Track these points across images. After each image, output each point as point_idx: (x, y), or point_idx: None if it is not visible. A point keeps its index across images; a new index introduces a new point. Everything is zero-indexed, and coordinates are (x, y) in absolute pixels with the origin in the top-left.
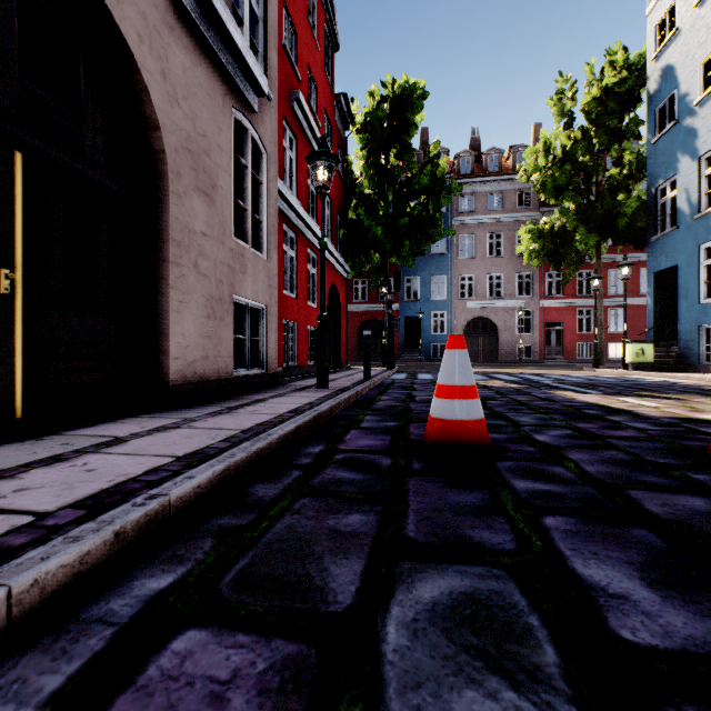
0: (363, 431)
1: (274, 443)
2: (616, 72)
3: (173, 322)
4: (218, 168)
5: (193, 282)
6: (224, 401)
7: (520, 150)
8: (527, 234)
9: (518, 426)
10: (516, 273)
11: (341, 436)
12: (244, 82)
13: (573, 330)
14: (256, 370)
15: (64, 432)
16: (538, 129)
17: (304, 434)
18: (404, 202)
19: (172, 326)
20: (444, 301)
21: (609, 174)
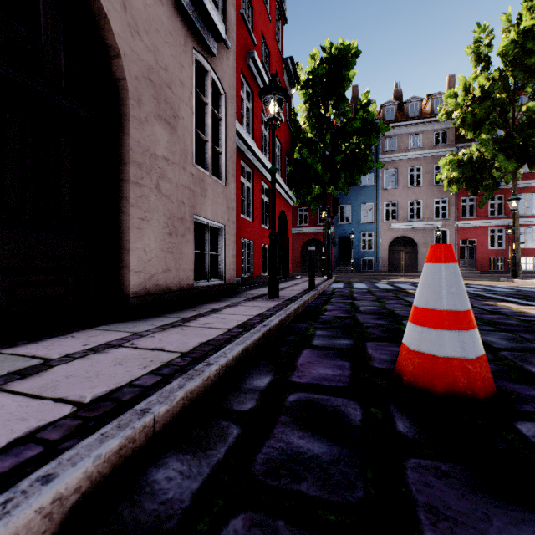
0: (316, 352)
1: (213, 377)
2: (533, 16)
3: (134, 238)
4: (179, 100)
5: (155, 202)
6: (183, 311)
7: (437, 97)
8: (446, 165)
9: (493, 349)
10: (433, 199)
11: (292, 358)
12: (204, 27)
13: (485, 246)
14: (215, 281)
15: (5, 350)
16: (452, 79)
17: (252, 355)
18: (340, 143)
19: (133, 241)
20: (372, 224)
21: (527, 107)
